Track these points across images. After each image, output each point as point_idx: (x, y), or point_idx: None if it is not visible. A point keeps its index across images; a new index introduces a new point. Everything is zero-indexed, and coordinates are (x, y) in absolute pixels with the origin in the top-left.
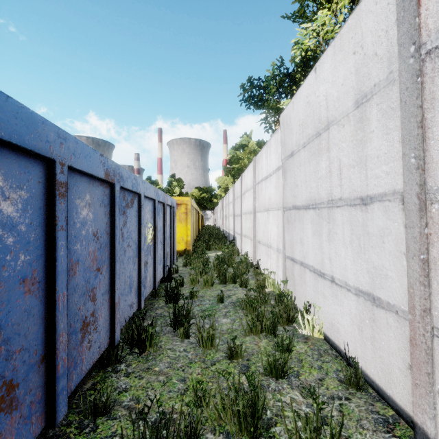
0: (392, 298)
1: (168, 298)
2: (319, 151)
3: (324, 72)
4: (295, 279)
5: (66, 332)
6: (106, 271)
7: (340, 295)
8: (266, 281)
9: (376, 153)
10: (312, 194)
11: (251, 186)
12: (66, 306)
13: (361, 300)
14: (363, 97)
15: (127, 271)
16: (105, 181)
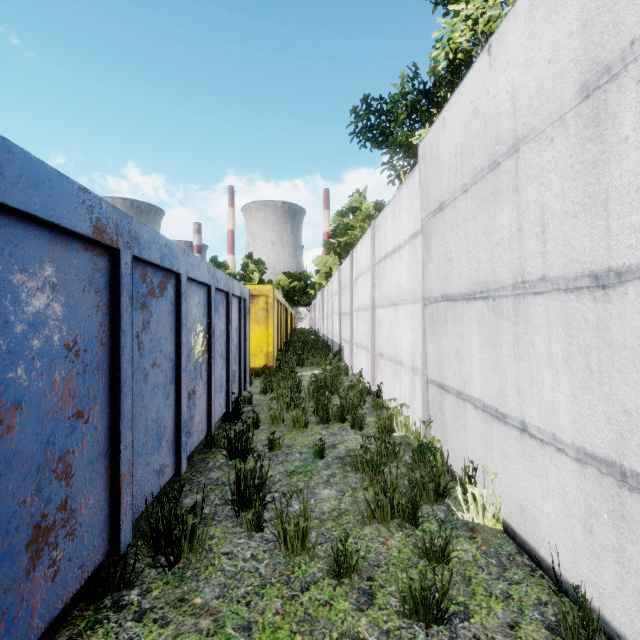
0: None
1: (231, 451)
2: (496, 194)
3: (507, 48)
4: (447, 420)
5: None
6: (100, 415)
7: (540, 457)
8: (394, 420)
9: (633, 183)
10: (481, 273)
11: (367, 267)
12: None
13: (592, 472)
14: (602, 73)
15: (152, 410)
16: (95, 242)
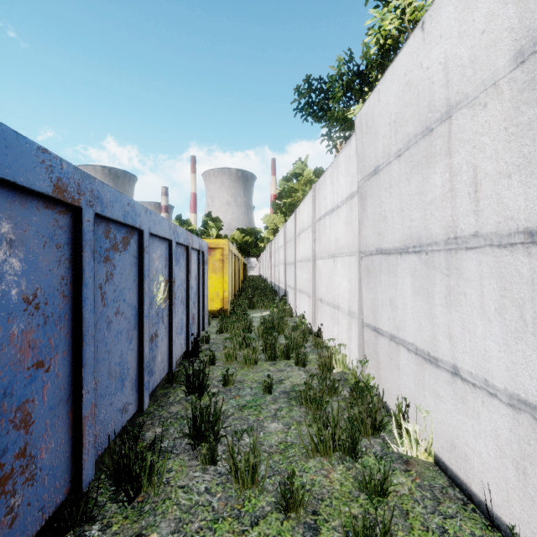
0: None
1: (190, 387)
2: (429, 158)
3: (440, 23)
4: (381, 360)
5: None
6: (62, 363)
7: (472, 400)
8: (333, 358)
9: None
10: (414, 229)
11: (309, 224)
12: None
13: (525, 418)
14: None
15: (115, 354)
16: (56, 201)
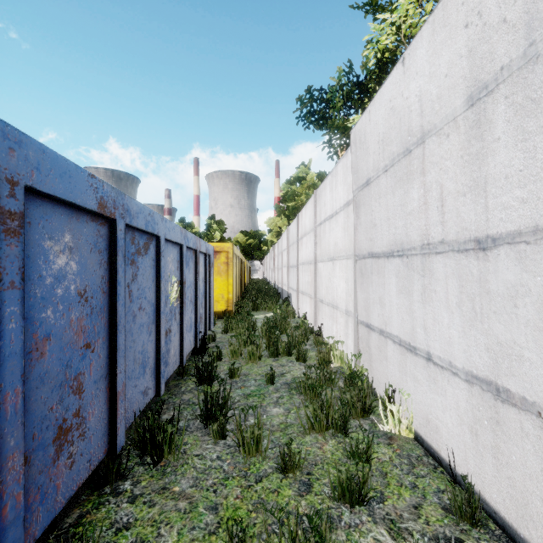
0: (530, 391)
1: (199, 378)
2: (408, 175)
3: (416, 62)
4: (372, 353)
5: (22, 451)
6: (102, 347)
7: (441, 380)
8: (331, 354)
9: (503, 172)
10: (397, 236)
11: (310, 228)
12: (22, 409)
13: (476, 389)
14: (482, 88)
15: (139, 344)
16: (99, 215)
